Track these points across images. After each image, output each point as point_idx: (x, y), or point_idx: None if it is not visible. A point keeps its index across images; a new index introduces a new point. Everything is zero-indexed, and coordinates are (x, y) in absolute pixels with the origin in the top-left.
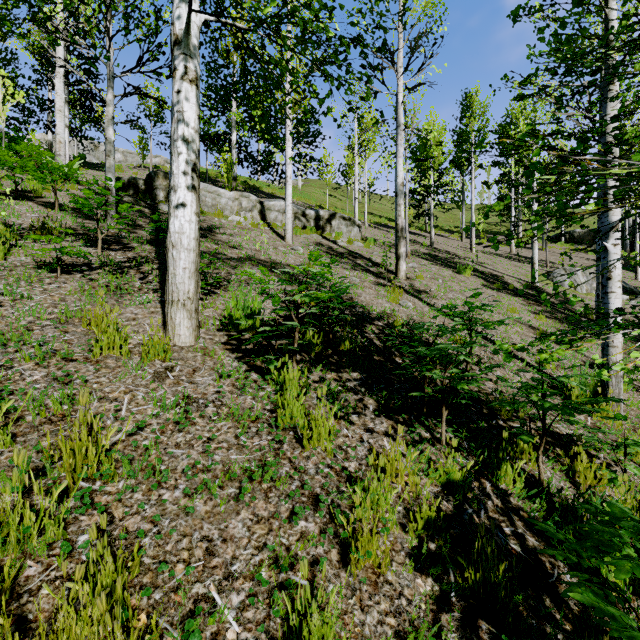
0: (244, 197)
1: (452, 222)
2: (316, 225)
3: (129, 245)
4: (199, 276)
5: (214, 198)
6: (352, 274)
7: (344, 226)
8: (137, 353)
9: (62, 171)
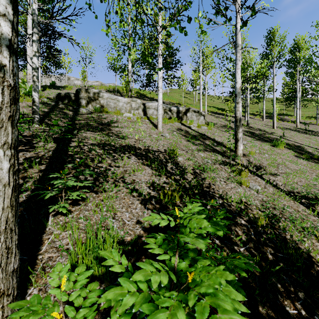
0: (133, 101)
1: (253, 109)
2: (177, 116)
3: (35, 144)
4: (12, 235)
5: (115, 102)
6: (205, 155)
7: (194, 116)
8: None
9: None
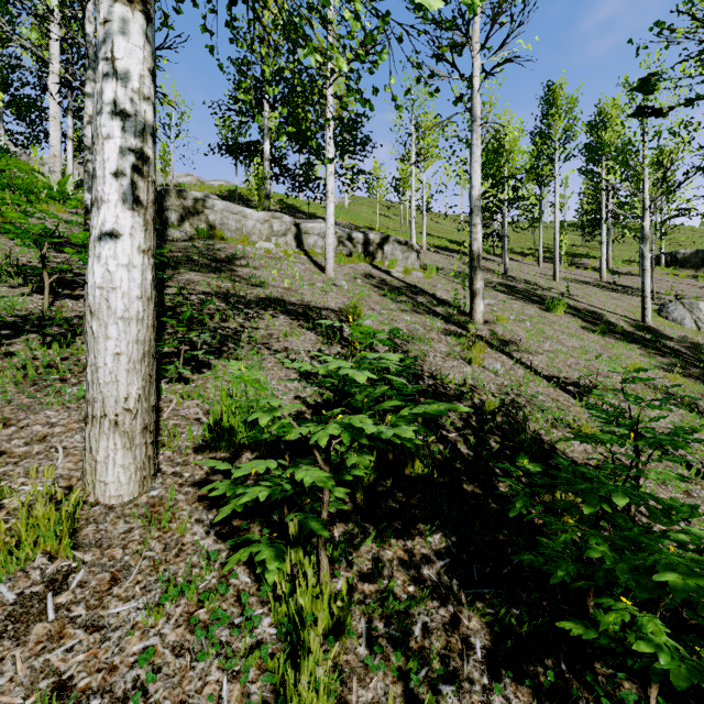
0: (276, 218)
1: (523, 243)
2: (365, 251)
3: None
4: (152, 364)
5: (238, 220)
6: (413, 319)
7: (399, 252)
8: (4, 537)
9: (27, 188)
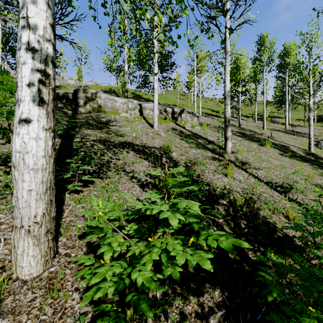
0: (130, 102)
1: (247, 111)
2: (172, 117)
3: None
4: (53, 193)
5: (112, 103)
6: (196, 152)
7: (189, 117)
8: None
9: (8, 90)
